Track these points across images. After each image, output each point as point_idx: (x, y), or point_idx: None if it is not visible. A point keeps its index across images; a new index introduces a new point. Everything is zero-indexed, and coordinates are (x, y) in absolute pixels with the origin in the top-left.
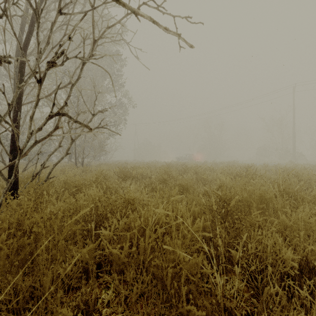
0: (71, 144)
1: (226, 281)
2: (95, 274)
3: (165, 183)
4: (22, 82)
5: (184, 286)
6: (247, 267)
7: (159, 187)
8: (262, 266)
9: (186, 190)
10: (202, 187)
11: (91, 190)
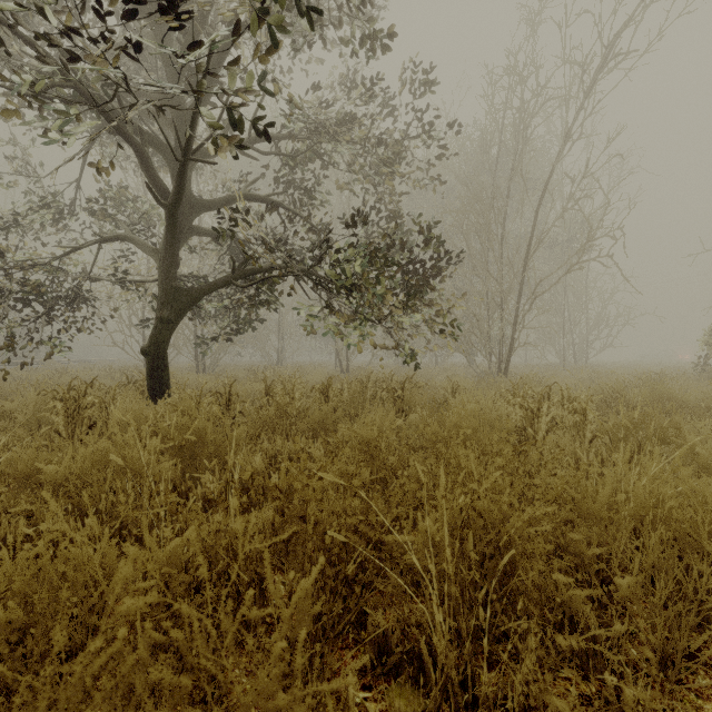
0: None
1: None
2: None
3: None
4: None
5: None
6: None
7: None
8: None
9: None
10: None
11: None
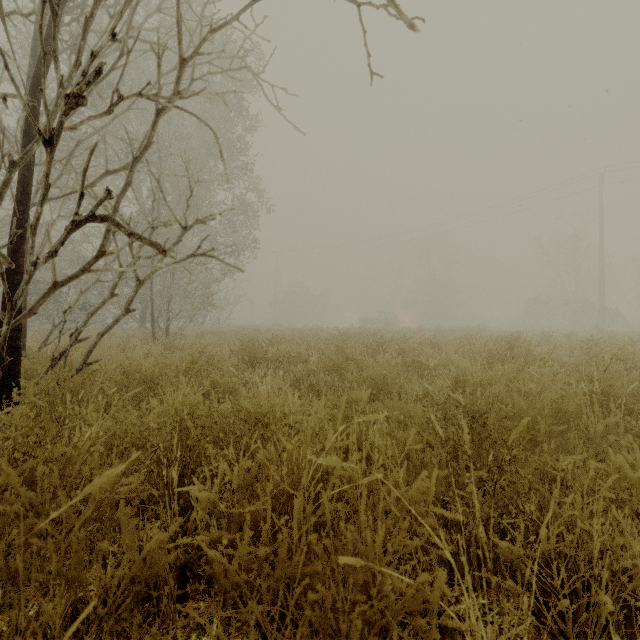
0: (136, 291)
1: (484, 611)
2: (175, 595)
3: (338, 375)
4: (32, 156)
5: (387, 633)
6: (536, 581)
7: (326, 382)
8: (578, 583)
9: (383, 390)
10: (416, 383)
11: (178, 390)
